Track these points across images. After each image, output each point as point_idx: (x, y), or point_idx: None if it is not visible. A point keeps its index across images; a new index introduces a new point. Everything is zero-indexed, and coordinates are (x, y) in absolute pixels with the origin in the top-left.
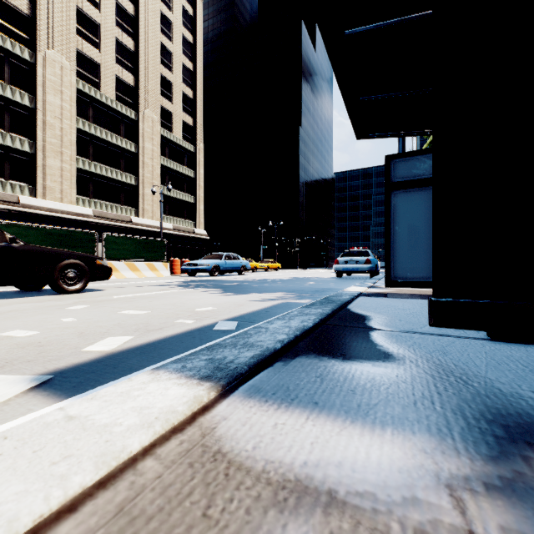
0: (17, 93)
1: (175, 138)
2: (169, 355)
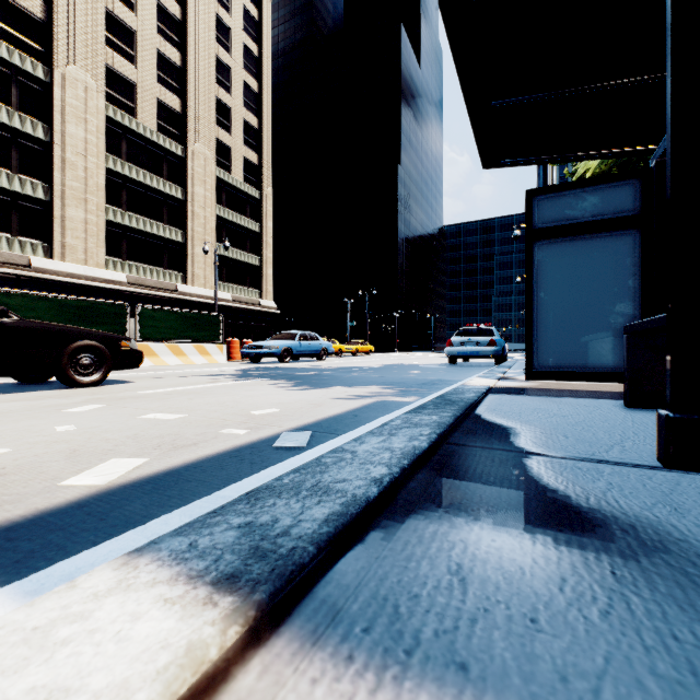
0: (27, 123)
1: (235, 181)
2: (197, 493)
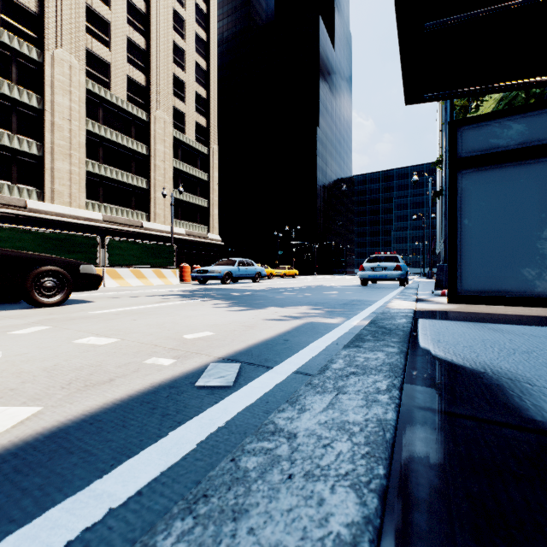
0: (24, 94)
1: (188, 140)
2: (67, 483)
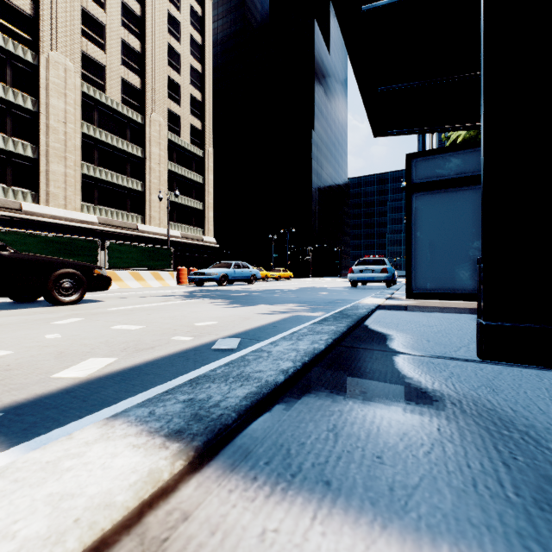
0: (19, 96)
1: (183, 143)
2: (154, 382)
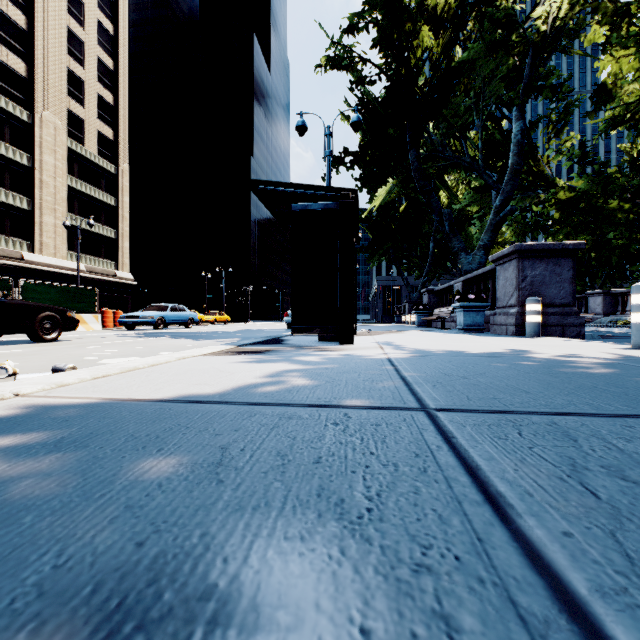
0: None
1: (88, 154)
2: None
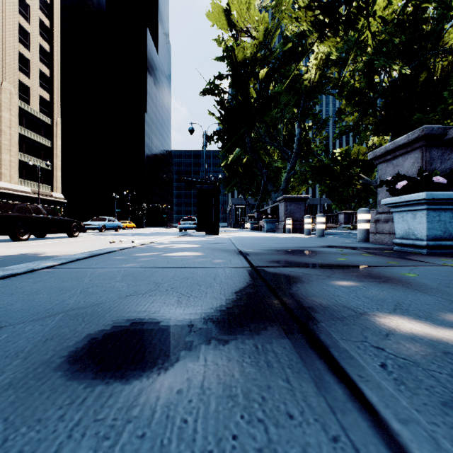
0: None
1: (33, 111)
2: None
